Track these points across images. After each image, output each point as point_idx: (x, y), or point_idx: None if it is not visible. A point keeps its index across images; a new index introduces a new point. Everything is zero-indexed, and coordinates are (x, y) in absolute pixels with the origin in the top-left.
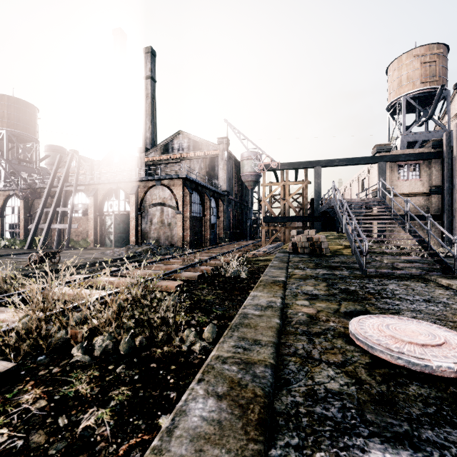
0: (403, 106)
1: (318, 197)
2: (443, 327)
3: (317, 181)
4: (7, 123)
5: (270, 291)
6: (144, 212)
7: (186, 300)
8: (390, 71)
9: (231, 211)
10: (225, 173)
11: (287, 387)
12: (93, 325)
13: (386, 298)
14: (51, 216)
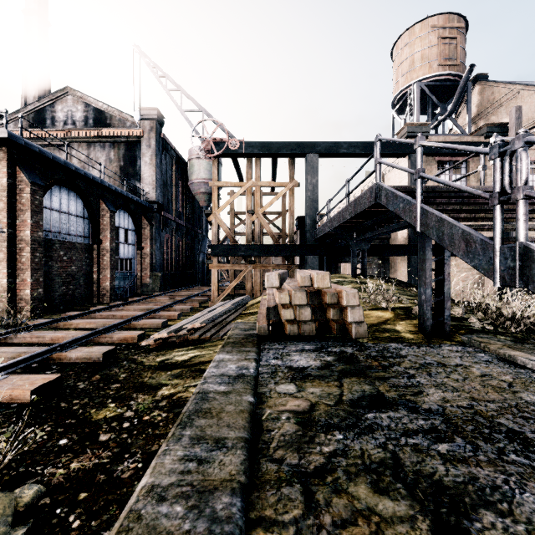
0: (416, 95)
1: (314, 210)
2: None
3: (311, 179)
4: None
5: None
6: None
7: None
8: (399, 48)
9: (169, 239)
10: (154, 170)
11: None
12: None
13: None
14: None
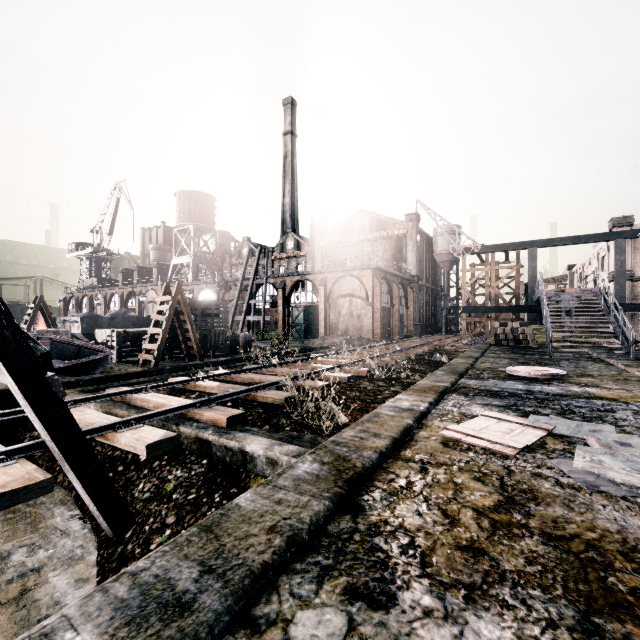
0: None
1: (533, 283)
2: (556, 369)
3: (531, 264)
4: (193, 217)
5: (466, 359)
6: (332, 303)
7: (406, 368)
8: None
9: (422, 299)
10: (414, 255)
11: (469, 375)
12: (368, 369)
13: (547, 365)
14: (246, 308)
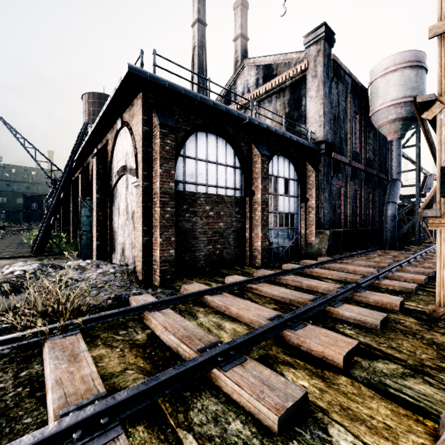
0: None
1: None
2: None
3: None
4: (92, 119)
5: None
6: (114, 191)
7: None
8: None
9: (342, 188)
10: (320, 103)
11: None
12: None
13: None
14: (50, 206)
